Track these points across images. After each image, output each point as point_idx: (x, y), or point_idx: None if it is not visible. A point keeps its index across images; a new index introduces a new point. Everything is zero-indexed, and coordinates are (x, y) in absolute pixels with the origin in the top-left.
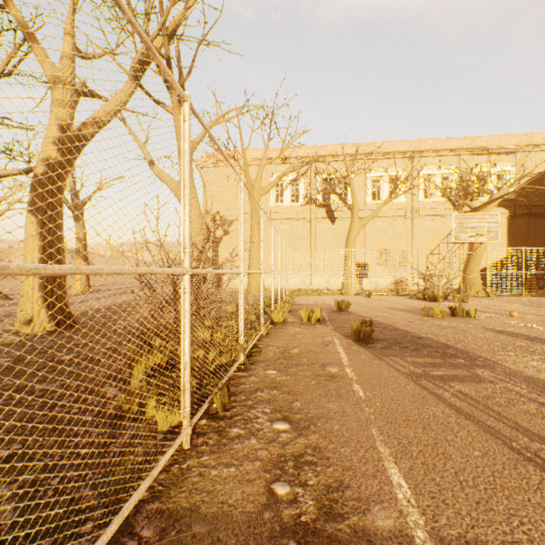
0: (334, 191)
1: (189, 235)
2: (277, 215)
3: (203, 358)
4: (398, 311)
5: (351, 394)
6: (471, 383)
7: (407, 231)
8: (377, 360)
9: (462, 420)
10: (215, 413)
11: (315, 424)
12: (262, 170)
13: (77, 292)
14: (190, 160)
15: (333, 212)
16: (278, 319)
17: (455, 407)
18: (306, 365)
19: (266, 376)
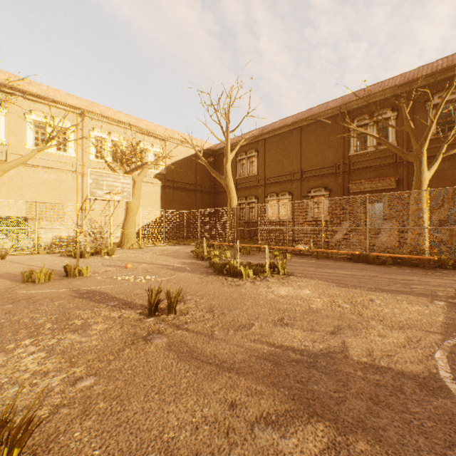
0: None
1: None
2: None
3: None
4: (1, 278)
5: None
6: None
7: (78, 186)
8: None
9: None
10: None
11: None
12: None
13: None
14: None
15: None
16: None
17: None
18: None
19: None
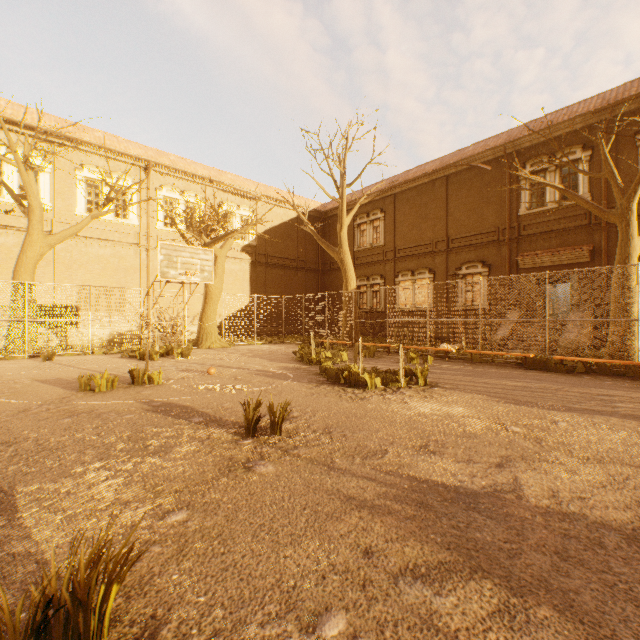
0: None
1: None
2: None
3: None
4: (52, 385)
5: None
6: None
7: (142, 265)
8: None
9: None
10: None
11: None
12: None
13: None
14: None
15: (7, 216)
16: None
17: None
18: None
19: None
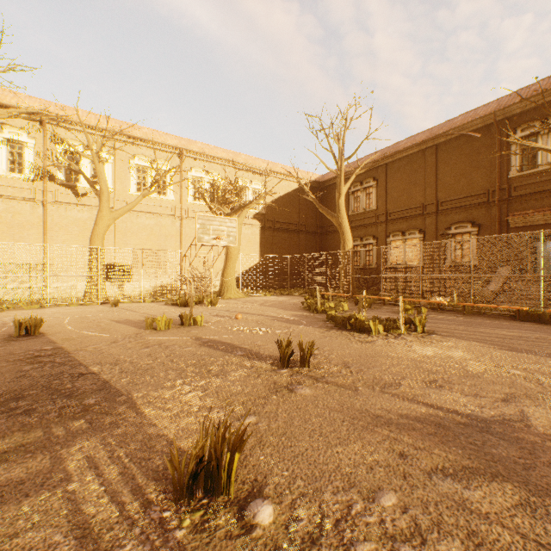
0: (79, 168)
1: None
2: None
3: None
4: (125, 324)
5: None
6: (1, 510)
7: (177, 231)
8: None
9: None
10: None
11: None
12: None
13: None
14: None
15: (83, 197)
16: None
17: None
18: None
19: None
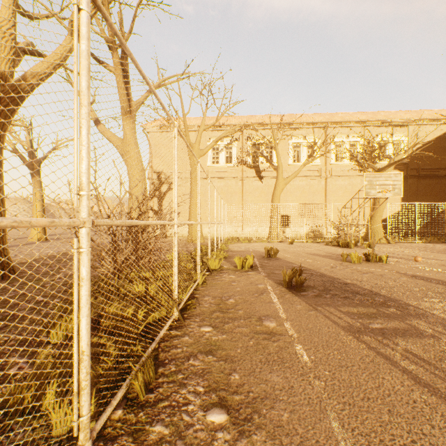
0: (262, 154)
1: (87, 172)
2: (213, 174)
3: (133, 316)
4: (320, 257)
5: (294, 359)
6: (414, 339)
7: (322, 188)
8: (313, 311)
9: (428, 396)
10: (136, 397)
11: (259, 412)
12: (201, 134)
13: (33, 241)
14: (89, 67)
15: (261, 172)
16: (215, 266)
17: (412, 375)
18: (243, 319)
19: (200, 336)
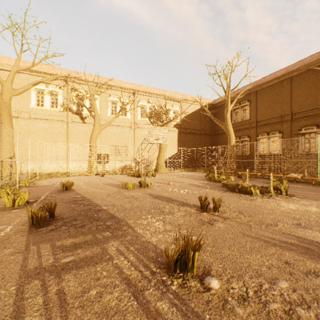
0: (83, 104)
1: None
2: (38, 116)
3: None
4: (111, 186)
5: None
6: (88, 268)
7: (132, 136)
8: (18, 254)
9: None
10: None
11: None
12: (14, 74)
13: None
14: None
15: (85, 119)
16: None
17: None
18: None
19: None
